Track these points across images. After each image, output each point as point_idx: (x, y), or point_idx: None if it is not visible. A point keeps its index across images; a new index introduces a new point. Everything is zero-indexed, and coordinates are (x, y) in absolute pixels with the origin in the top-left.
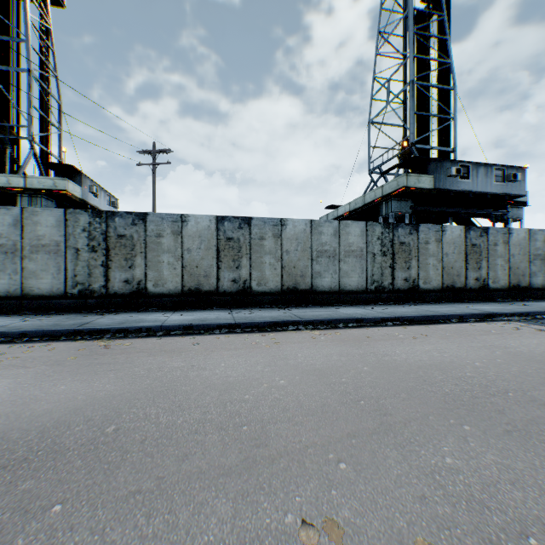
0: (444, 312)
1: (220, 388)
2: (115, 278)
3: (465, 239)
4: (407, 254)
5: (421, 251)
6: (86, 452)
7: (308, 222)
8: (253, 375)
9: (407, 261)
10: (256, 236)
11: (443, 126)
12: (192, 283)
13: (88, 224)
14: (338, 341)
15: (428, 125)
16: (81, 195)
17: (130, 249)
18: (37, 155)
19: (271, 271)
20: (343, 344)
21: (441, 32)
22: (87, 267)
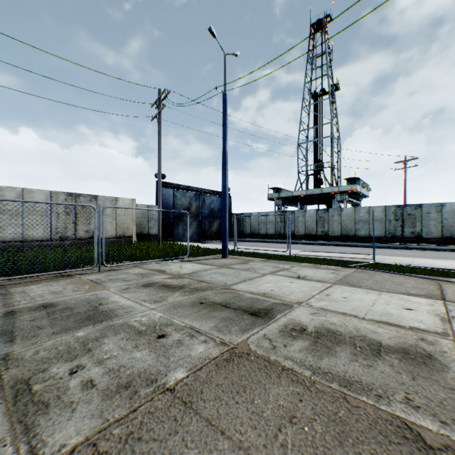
0: None
1: None
2: (405, 231)
3: None
4: None
5: None
6: (451, 258)
7: None
8: None
9: None
10: None
11: None
12: (446, 234)
13: (394, 210)
14: None
15: None
16: (359, 190)
17: (412, 219)
18: (334, 173)
19: None
20: None
21: None
22: (393, 227)
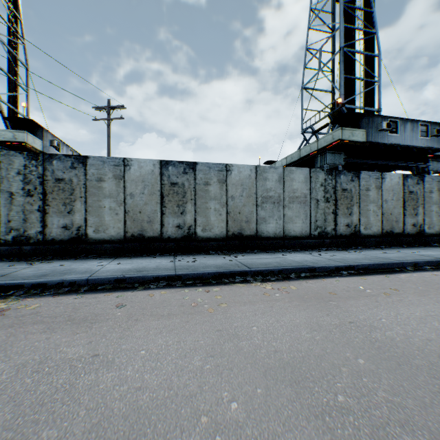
0: (395, 258)
1: (115, 434)
2: (53, 223)
3: (403, 186)
4: (349, 200)
5: (362, 198)
6: None
7: (253, 168)
8: (185, 382)
9: (349, 208)
10: (201, 181)
11: (368, 90)
12: (134, 228)
13: (24, 167)
14: (298, 300)
15: (354, 90)
16: (42, 148)
17: (69, 193)
18: (3, 112)
19: (216, 216)
20: (306, 306)
21: (367, 7)
22: (22, 212)
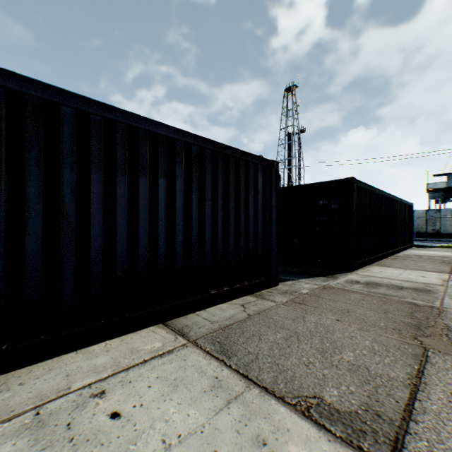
0: None
1: None
2: None
3: (425, 214)
4: None
5: None
6: None
7: None
8: None
9: None
10: None
11: None
12: None
13: None
14: None
15: None
16: None
17: None
18: None
19: None
20: None
21: None
22: None
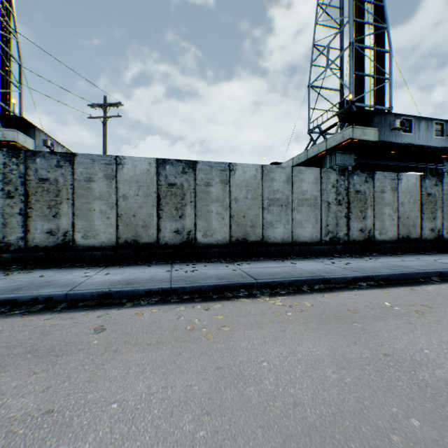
0: (417, 267)
1: None
2: (36, 228)
3: (420, 188)
4: (362, 203)
5: (377, 200)
6: None
7: (259, 168)
8: None
9: (362, 211)
10: (202, 182)
11: (378, 88)
12: (128, 234)
13: (3, 165)
14: (315, 320)
15: (363, 88)
16: (34, 148)
17: (55, 194)
18: None
19: (218, 220)
20: (326, 329)
21: (377, 1)
22: (1, 216)
